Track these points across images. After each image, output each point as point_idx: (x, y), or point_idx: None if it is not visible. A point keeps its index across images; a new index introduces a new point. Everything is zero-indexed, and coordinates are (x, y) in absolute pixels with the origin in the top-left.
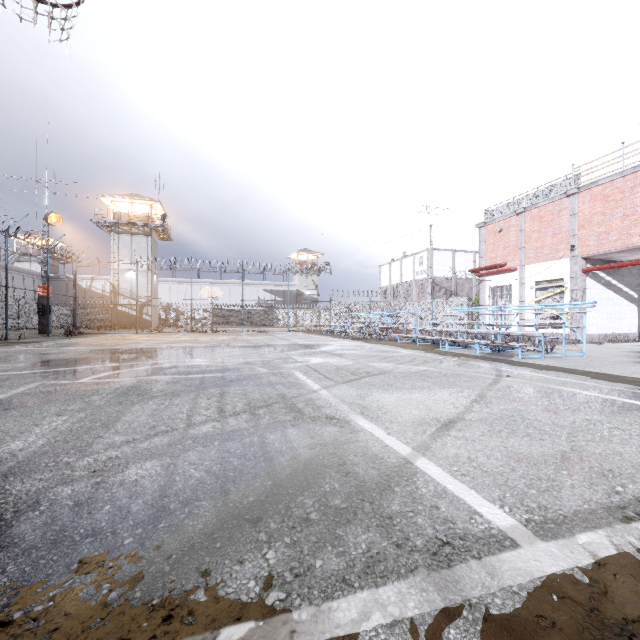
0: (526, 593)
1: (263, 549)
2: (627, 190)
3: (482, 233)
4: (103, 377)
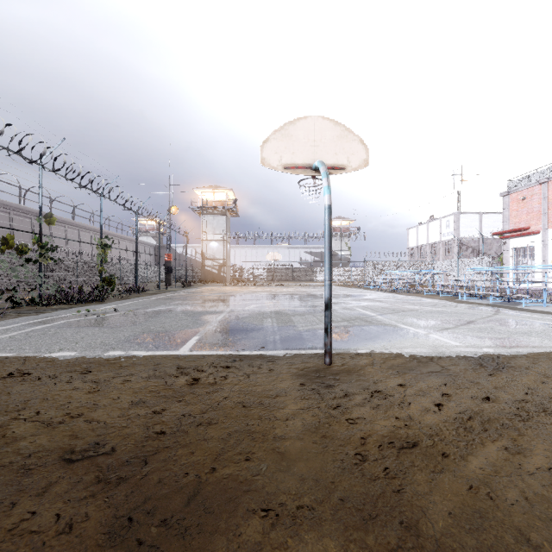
0: (457, 352)
1: (379, 343)
2: None
3: (505, 201)
4: (254, 307)
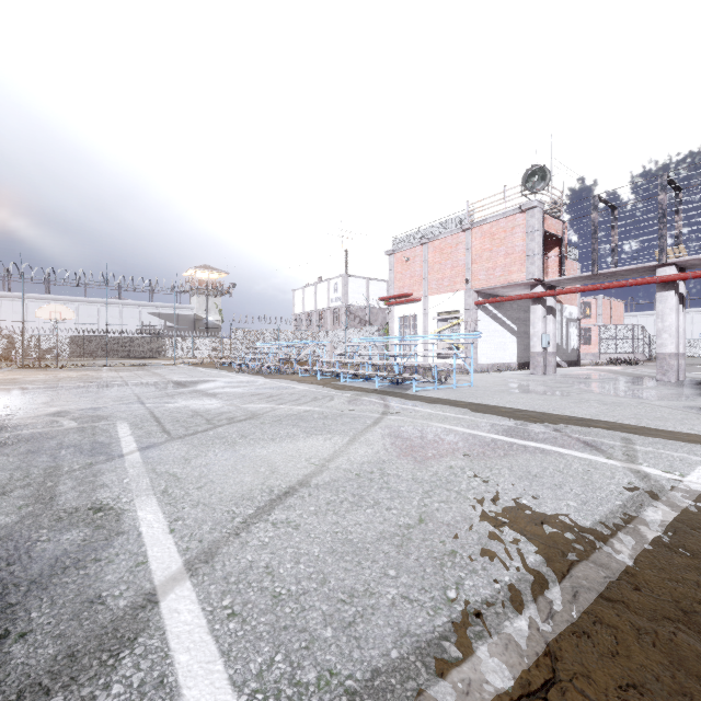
0: None
1: None
2: (509, 230)
3: (391, 261)
4: None
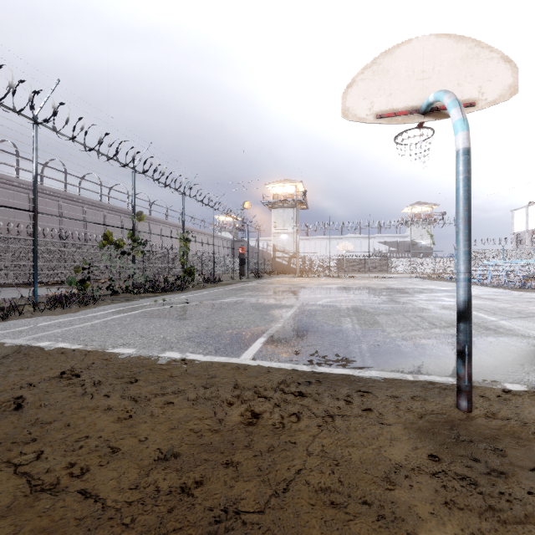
0: None
1: None
2: None
3: None
4: (327, 302)
